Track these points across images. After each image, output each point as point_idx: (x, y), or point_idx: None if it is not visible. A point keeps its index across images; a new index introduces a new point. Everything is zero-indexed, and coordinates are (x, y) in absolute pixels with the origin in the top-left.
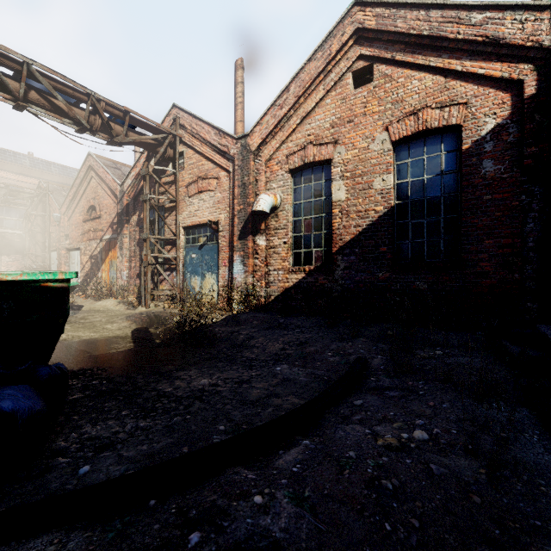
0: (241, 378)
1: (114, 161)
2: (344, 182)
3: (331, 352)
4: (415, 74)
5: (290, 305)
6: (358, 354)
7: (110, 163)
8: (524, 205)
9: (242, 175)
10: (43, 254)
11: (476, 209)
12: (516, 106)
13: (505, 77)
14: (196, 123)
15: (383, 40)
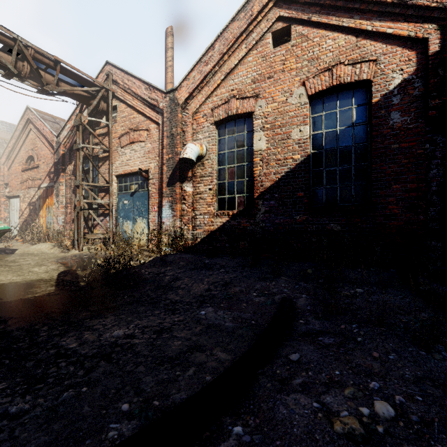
0: (162, 325)
1: (53, 116)
2: (265, 133)
3: (255, 292)
4: (329, 34)
5: (215, 246)
6: (282, 293)
7: (49, 117)
8: (428, 153)
9: (170, 126)
10: None
11: (385, 157)
12: (421, 62)
13: (412, 36)
14: (128, 79)
15: (300, 2)
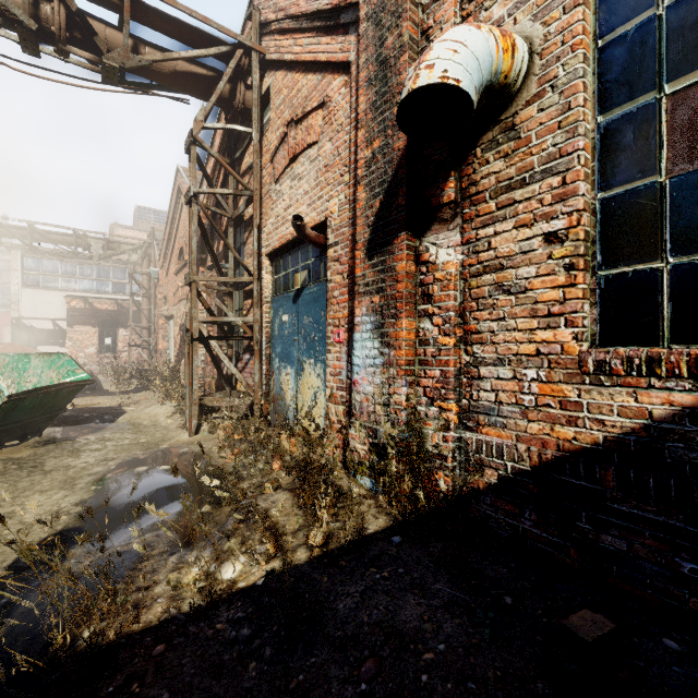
0: None
1: None
2: None
3: None
4: None
5: (588, 539)
6: None
7: None
8: None
9: (377, 37)
10: (150, 325)
11: None
12: None
13: None
14: None
15: None
